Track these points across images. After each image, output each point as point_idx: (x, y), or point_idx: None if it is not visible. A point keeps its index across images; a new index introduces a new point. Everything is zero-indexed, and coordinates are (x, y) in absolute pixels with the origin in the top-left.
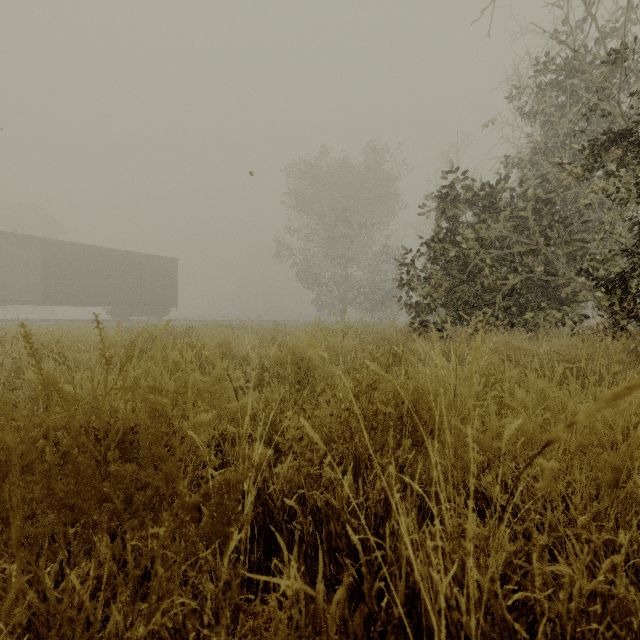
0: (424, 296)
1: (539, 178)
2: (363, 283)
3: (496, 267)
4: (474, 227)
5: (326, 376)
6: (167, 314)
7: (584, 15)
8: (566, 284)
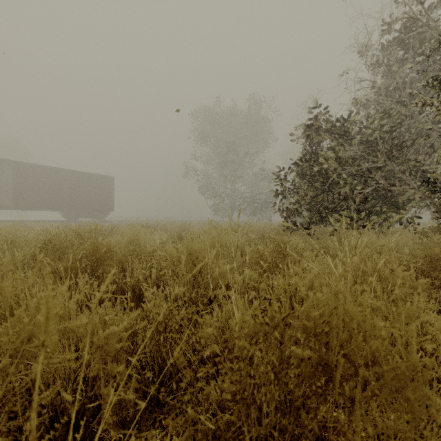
0: (294, 203)
1: (380, 114)
2: (246, 195)
3: (349, 180)
4: (334, 149)
5: (219, 274)
6: (106, 216)
7: (403, 4)
8: (402, 193)
